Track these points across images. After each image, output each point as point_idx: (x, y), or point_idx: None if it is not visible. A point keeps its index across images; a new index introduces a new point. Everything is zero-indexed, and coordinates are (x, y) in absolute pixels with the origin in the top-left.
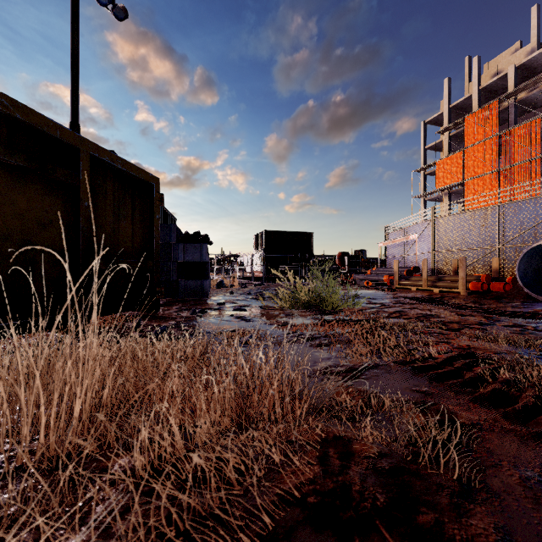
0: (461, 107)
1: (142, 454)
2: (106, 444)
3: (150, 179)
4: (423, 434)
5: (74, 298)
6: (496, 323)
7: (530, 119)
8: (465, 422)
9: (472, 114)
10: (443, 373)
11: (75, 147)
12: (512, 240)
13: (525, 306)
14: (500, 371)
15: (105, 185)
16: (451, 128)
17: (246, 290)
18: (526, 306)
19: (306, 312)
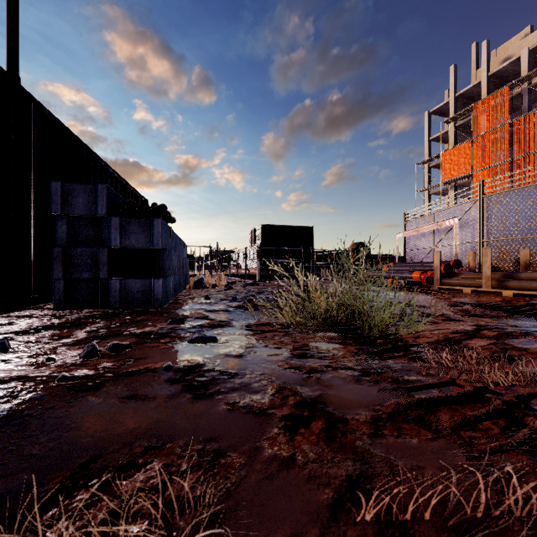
0: (469, 95)
1: None
2: None
3: None
4: None
5: None
6: None
7: None
8: None
9: (481, 102)
10: None
11: None
12: None
13: None
14: None
15: None
16: (458, 117)
17: (230, 292)
18: None
19: (338, 345)
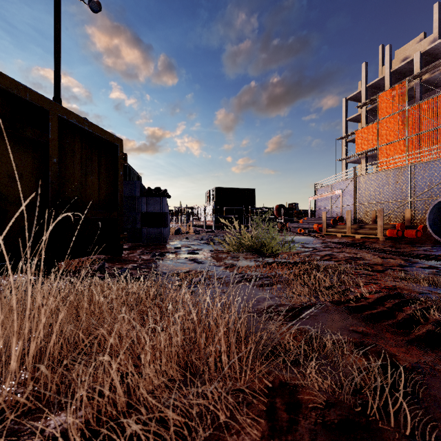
0: (376, 86)
1: (77, 415)
2: (45, 398)
3: (114, 141)
4: (367, 380)
5: (2, 247)
6: (414, 265)
7: (433, 96)
8: (405, 365)
9: (385, 92)
10: (377, 314)
11: (45, 110)
12: (422, 194)
13: (435, 249)
14: (431, 312)
15: (73, 145)
16: (368, 103)
17: (199, 236)
18: (436, 250)
19: (250, 255)
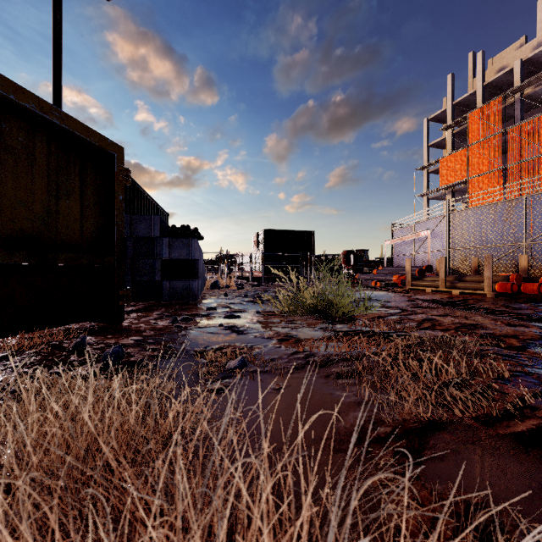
0: (465, 103)
1: None
2: None
3: (109, 147)
4: None
5: None
6: None
7: (537, 115)
8: None
9: (476, 110)
10: None
11: None
12: None
13: None
14: None
15: (32, 146)
16: (455, 125)
17: (242, 291)
18: None
19: (313, 320)
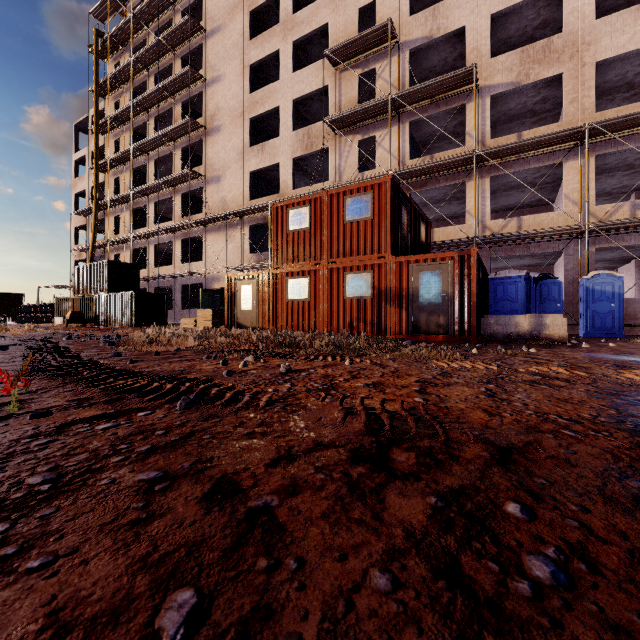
0: None
1: None
2: None
3: None
4: None
5: None
6: None
7: None
8: None
9: None
10: None
11: None
12: None
13: None
14: None
15: None
16: None
17: None
18: None
19: None
